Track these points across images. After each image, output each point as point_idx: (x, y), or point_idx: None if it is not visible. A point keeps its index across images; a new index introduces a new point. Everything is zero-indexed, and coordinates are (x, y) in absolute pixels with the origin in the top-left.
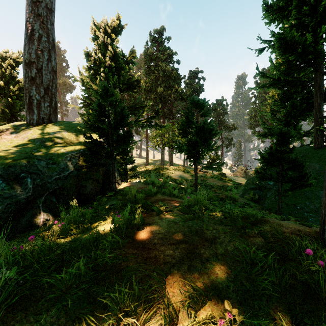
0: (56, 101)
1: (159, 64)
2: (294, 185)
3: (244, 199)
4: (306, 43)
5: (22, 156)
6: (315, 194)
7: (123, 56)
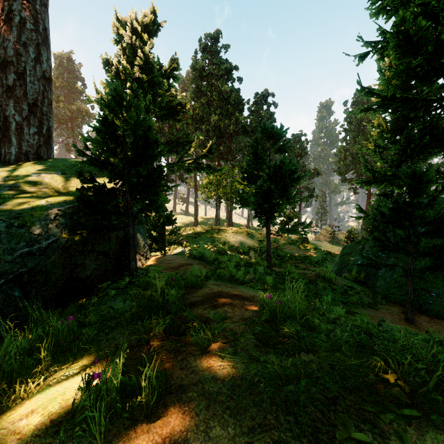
0: (49, 126)
1: (213, 83)
2: (438, 261)
3: (344, 280)
4: (442, 36)
5: None
6: None
7: (159, 67)
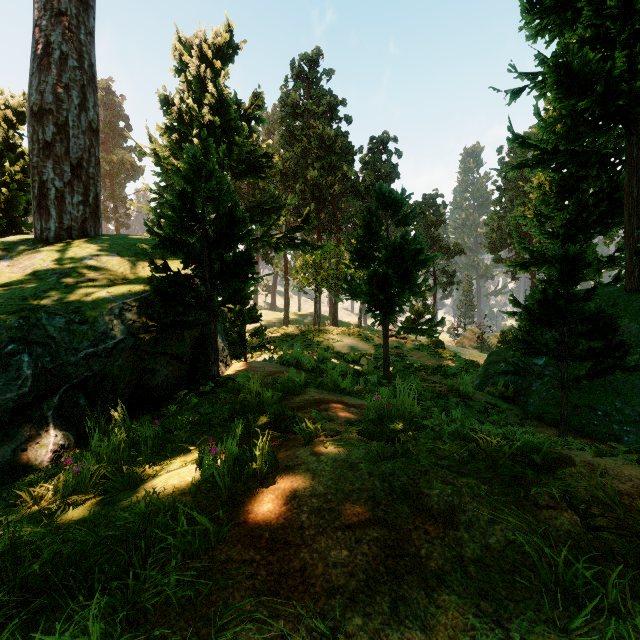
0: (97, 193)
1: (311, 124)
2: (596, 367)
3: (486, 396)
4: (615, 73)
5: (14, 305)
6: (634, 385)
7: (237, 106)
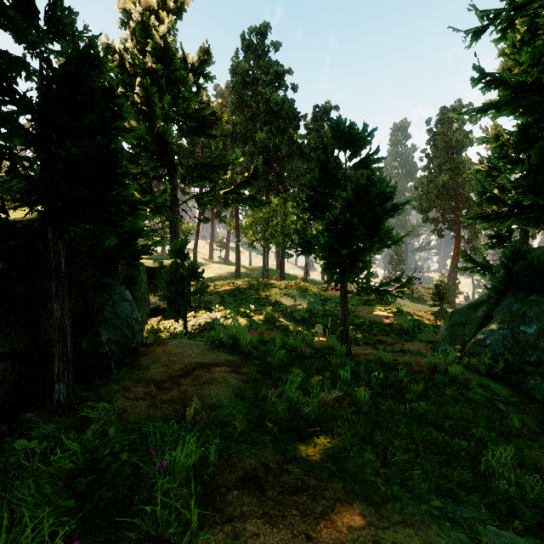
0: None
1: (259, 92)
2: None
3: (472, 374)
4: None
5: None
6: None
7: (184, 60)
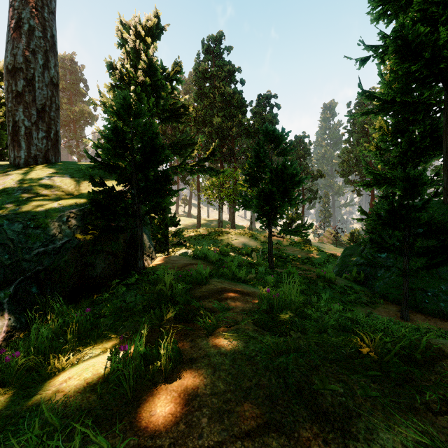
0: (57, 130)
1: (216, 85)
2: (431, 261)
3: (344, 280)
4: (439, 42)
5: None
6: None
7: (163, 70)
